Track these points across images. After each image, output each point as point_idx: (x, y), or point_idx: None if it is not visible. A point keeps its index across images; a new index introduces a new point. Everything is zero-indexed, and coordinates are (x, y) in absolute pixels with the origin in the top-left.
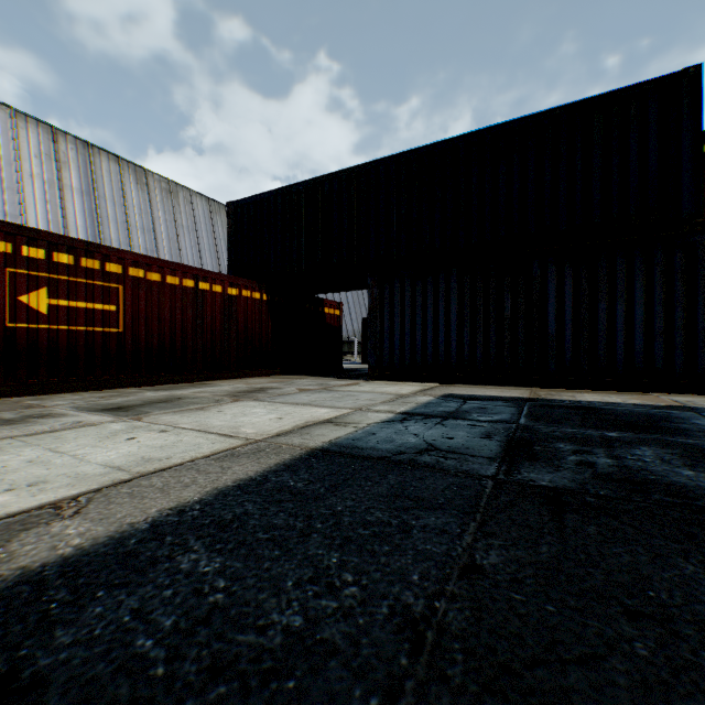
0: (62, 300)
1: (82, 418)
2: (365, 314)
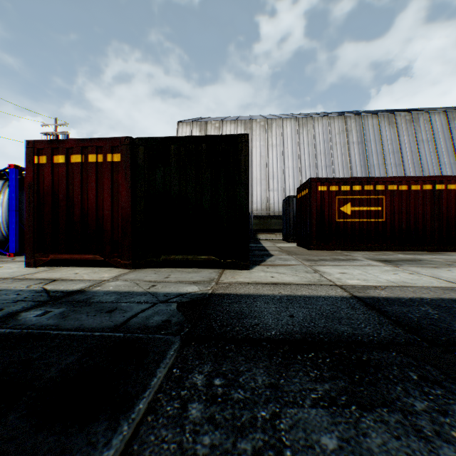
0: (355, 207)
1: (369, 262)
2: None
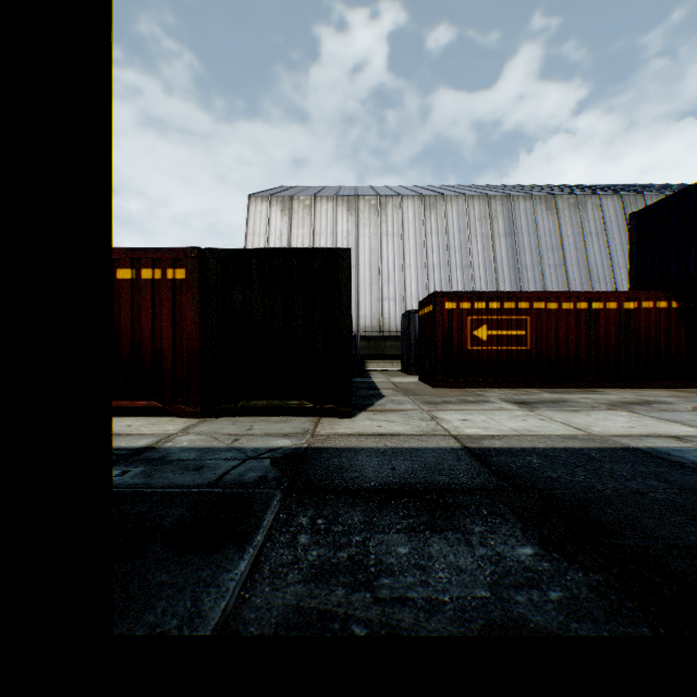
0: (492, 331)
1: (502, 405)
2: None
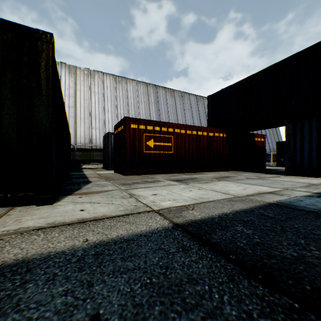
0: (156, 142)
1: (169, 182)
2: (276, 139)
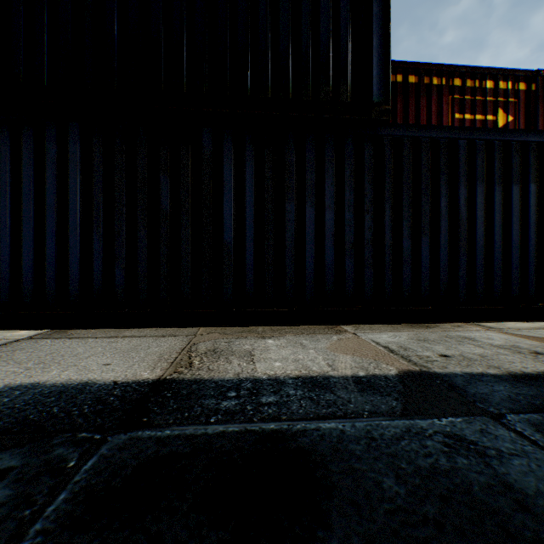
0: None
1: None
2: None
